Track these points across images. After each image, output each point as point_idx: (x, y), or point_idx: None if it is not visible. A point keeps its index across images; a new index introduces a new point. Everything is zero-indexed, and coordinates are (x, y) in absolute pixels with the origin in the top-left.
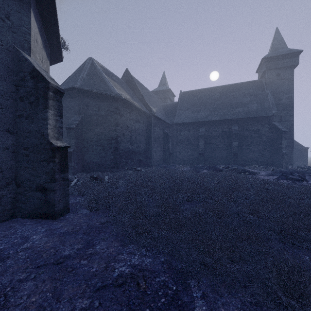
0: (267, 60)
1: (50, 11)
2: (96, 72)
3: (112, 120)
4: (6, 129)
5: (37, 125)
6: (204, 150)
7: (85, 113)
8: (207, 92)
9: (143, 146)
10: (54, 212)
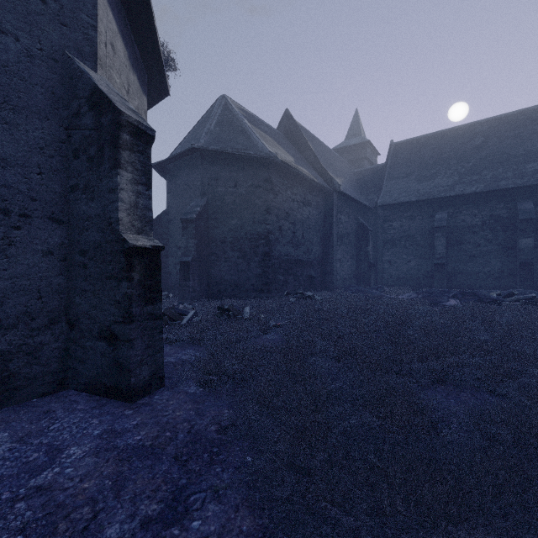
0: None
1: None
2: (233, 118)
3: (259, 203)
4: (48, 214)
5: (101, 204)
6: (445, 258)
7: (213, 193)
8: (451, 136)
9: (317, 250)
10: (129, 387)
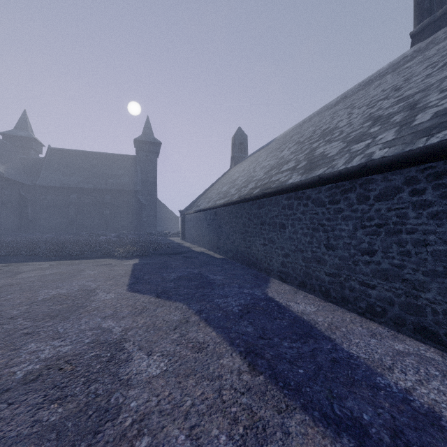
0: (138, 142)
1: None
2: None
3: None
4: None
5: None
6: (76, 218)
7: None
8: (83, 155)
9: None
10: None
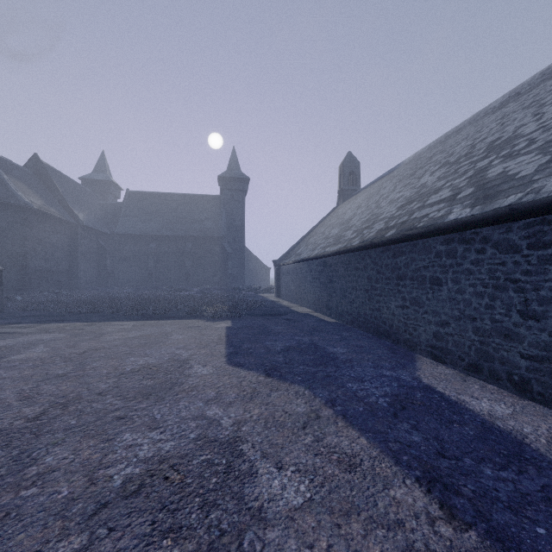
0: (222, 179)
1: None
2: None
3: (18, 233)
4: None
5: None
6: (155, 270)
7: None
8: (163, 198)
9: (65, 263)
10: None
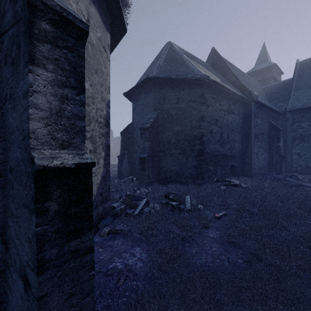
0: None
1: None
2: (175, 55)
3: (195, 113)
4: None
5: (18, 113)
6: None
7: (162, 108)
8: None
9: (238, 146)
10: None
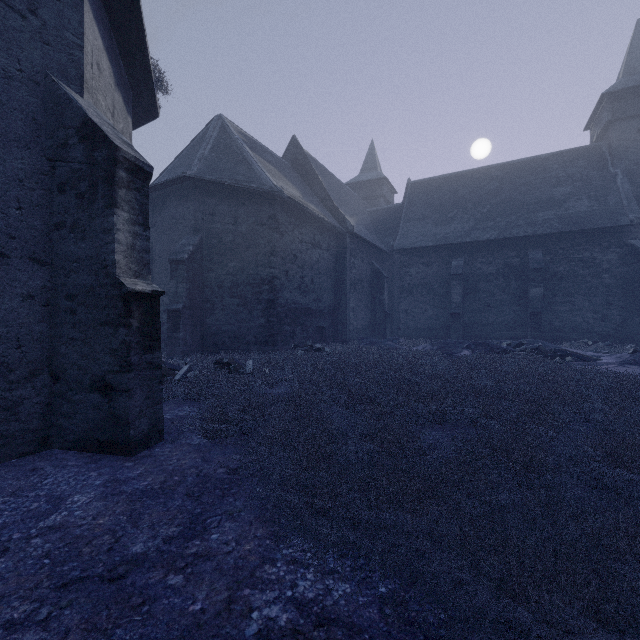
0: (613, 98)
1: (126, 1)
2: (231, 143)
3: (263, 244)
4: (29, 253)
5: (93, 245)
6: (462, 308)
7: (208, 229)
8: (468, 178)
9: (328, 297)
10: (127, 440)
